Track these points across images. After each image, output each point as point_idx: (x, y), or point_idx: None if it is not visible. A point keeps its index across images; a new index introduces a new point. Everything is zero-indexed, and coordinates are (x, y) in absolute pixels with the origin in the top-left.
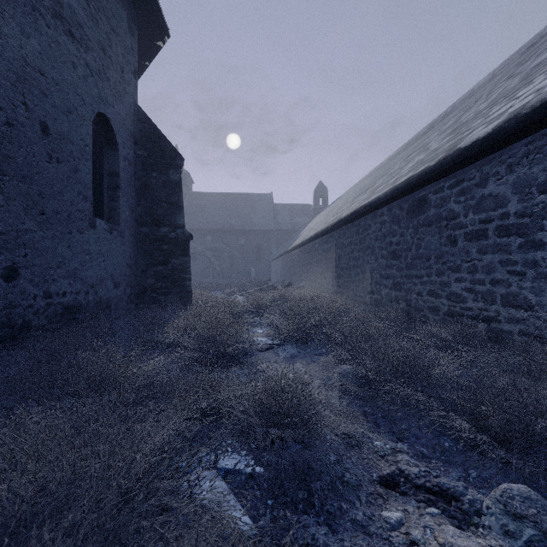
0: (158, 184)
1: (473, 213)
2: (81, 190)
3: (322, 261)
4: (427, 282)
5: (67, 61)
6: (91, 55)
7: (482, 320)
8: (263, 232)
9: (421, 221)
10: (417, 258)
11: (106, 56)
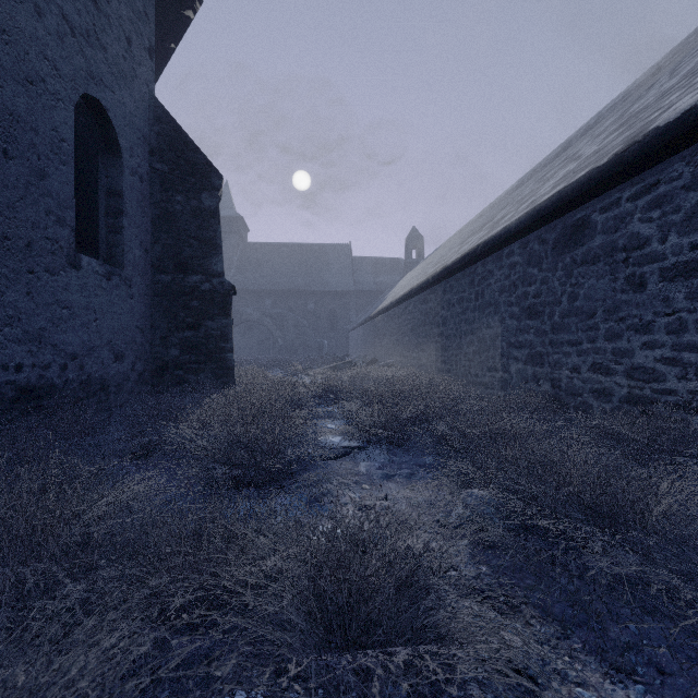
0: (185, 212)
1: (677, 234)
2: (53, 207)
3: (419, 327)
4: (590, 351)
5: (26, 0)
6: (71, 3)
7: (697, 411)
8: (339, 293)
9: (579, 258)
10: (571, 315)
11: (100, 13)
